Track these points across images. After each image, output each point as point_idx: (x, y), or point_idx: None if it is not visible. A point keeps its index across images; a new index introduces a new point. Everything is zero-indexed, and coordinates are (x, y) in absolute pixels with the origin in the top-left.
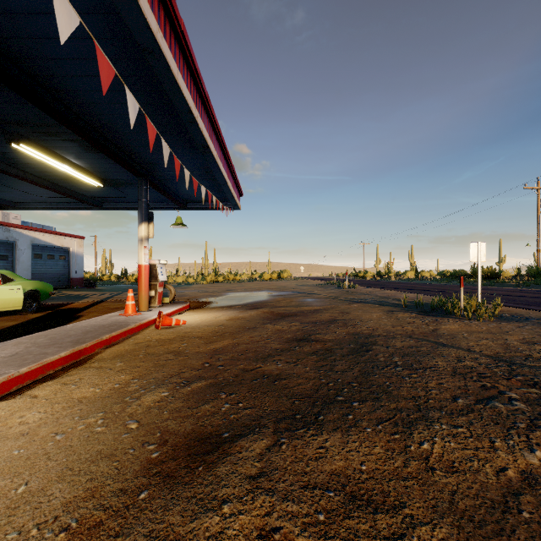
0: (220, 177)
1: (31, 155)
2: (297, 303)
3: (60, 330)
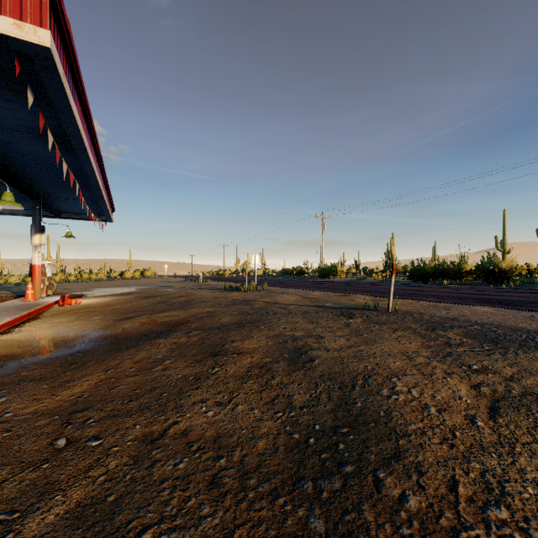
0: (104, 207)
1: None
2: (160, 291)
3: None
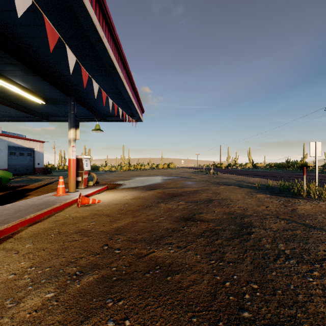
0: (126, 95)
1: None
2: (181, 185)
3: None
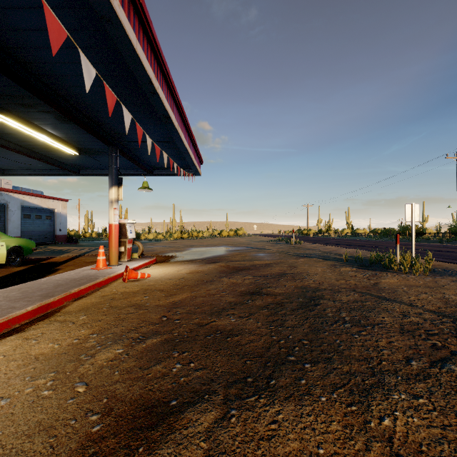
0: (181, 145)
1: (11, 125)
2: (251, 257)
3: (34, 283)
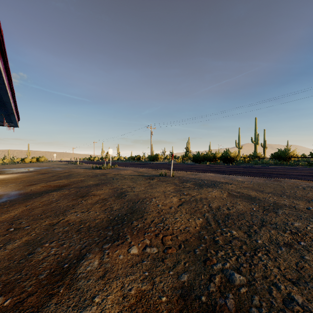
0: (14, 119)
1: None
2: (51, 170)
3: None
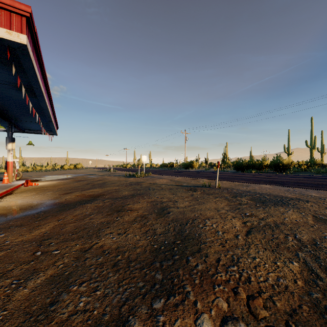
0: (52, 127)
1: None
2: (87, 177)
3: None
